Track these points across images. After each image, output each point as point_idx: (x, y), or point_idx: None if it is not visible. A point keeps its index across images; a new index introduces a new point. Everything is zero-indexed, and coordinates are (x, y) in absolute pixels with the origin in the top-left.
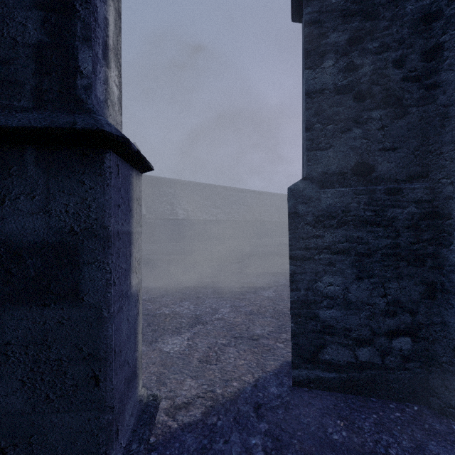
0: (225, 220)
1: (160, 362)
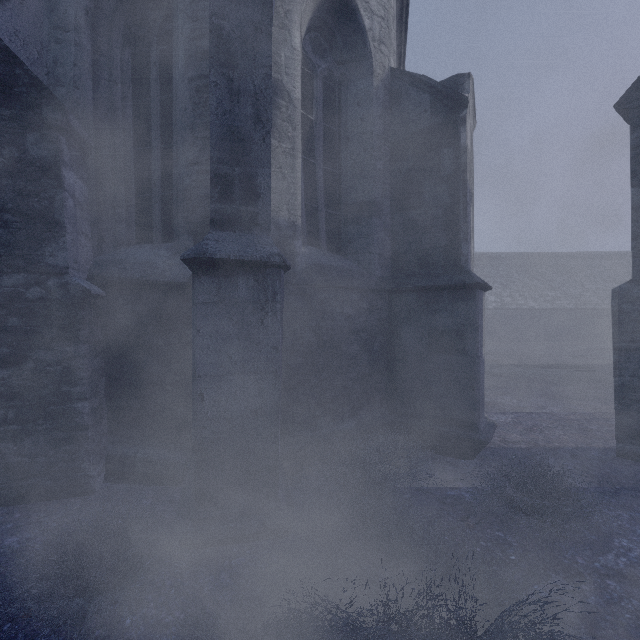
0: (569, 309)
1: None
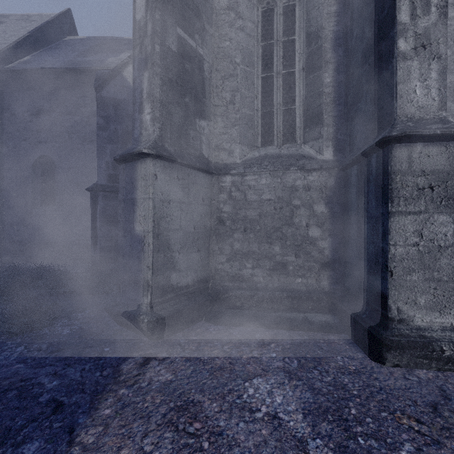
0: None
1: (228, 367)
